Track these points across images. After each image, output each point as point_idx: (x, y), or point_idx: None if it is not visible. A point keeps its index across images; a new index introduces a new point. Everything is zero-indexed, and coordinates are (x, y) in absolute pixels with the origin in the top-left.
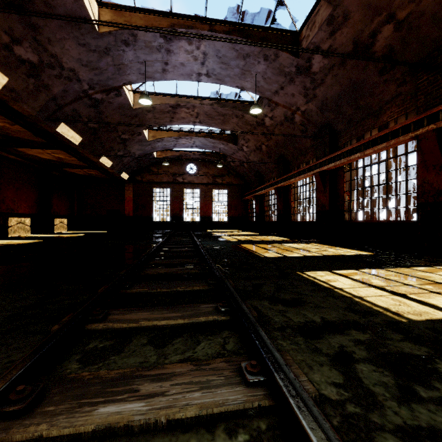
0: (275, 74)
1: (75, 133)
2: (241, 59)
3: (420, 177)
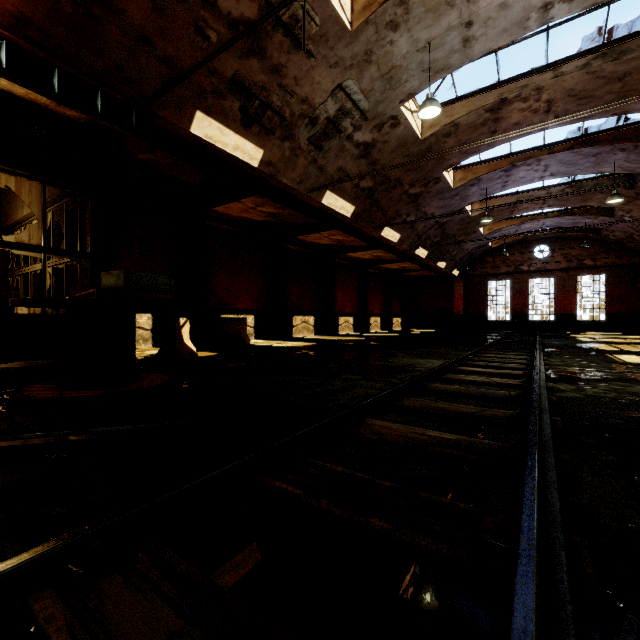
0: None
1: (424, 250)
2: (590, 157)
3: None
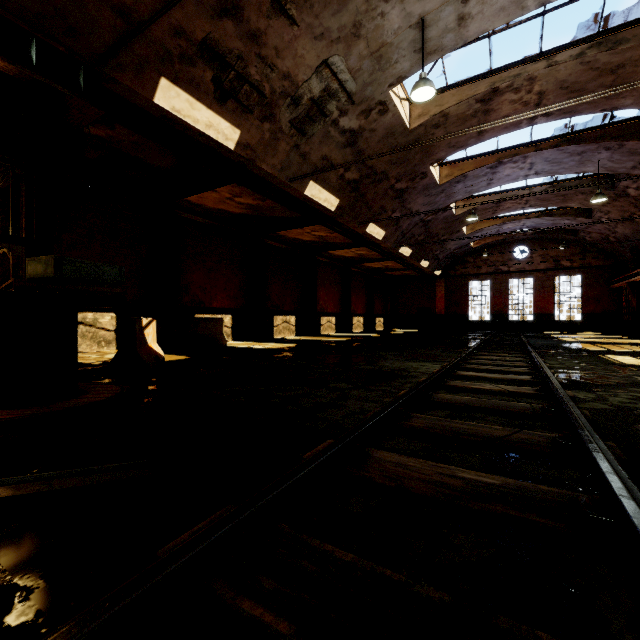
0: (626, 156)
1: (408, 249)
2: (575, 156)
3: None
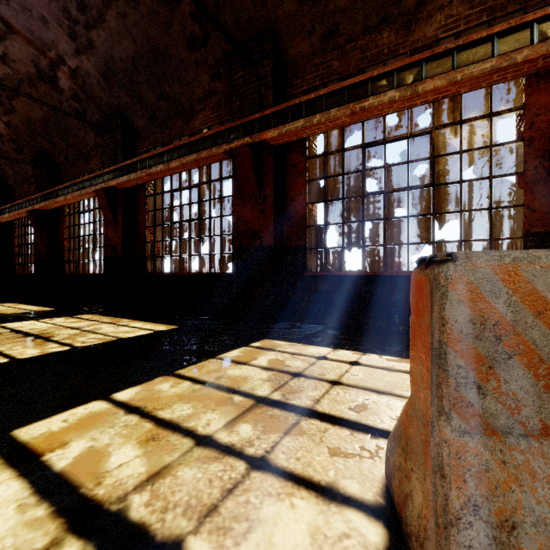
0: None
1: None
2: None
3: (235, 212)
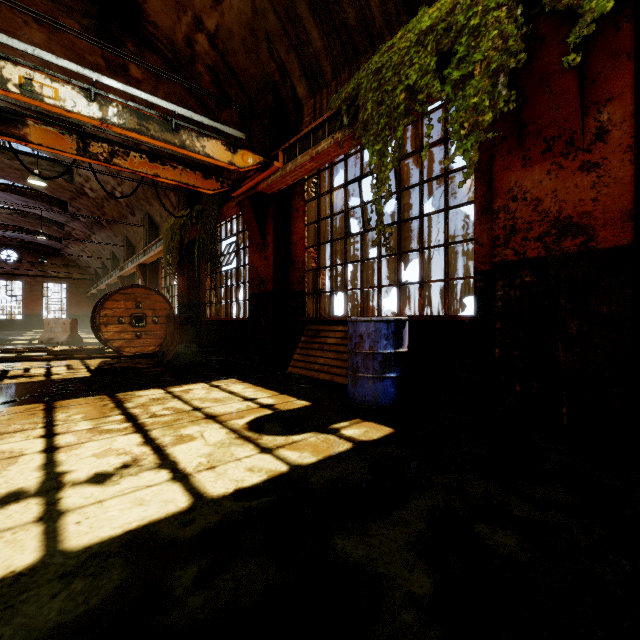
0: (58, 214)
1: None
2: (22, 201)
3: None
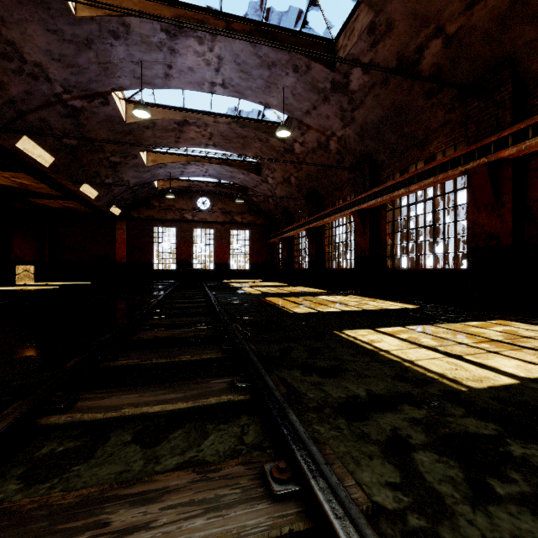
0: (307, 90)
1: (44, 151)
2: (265, 68)
3: (470, 218)
